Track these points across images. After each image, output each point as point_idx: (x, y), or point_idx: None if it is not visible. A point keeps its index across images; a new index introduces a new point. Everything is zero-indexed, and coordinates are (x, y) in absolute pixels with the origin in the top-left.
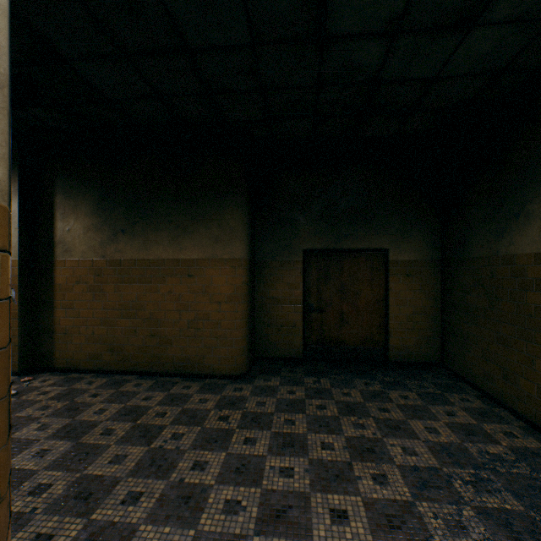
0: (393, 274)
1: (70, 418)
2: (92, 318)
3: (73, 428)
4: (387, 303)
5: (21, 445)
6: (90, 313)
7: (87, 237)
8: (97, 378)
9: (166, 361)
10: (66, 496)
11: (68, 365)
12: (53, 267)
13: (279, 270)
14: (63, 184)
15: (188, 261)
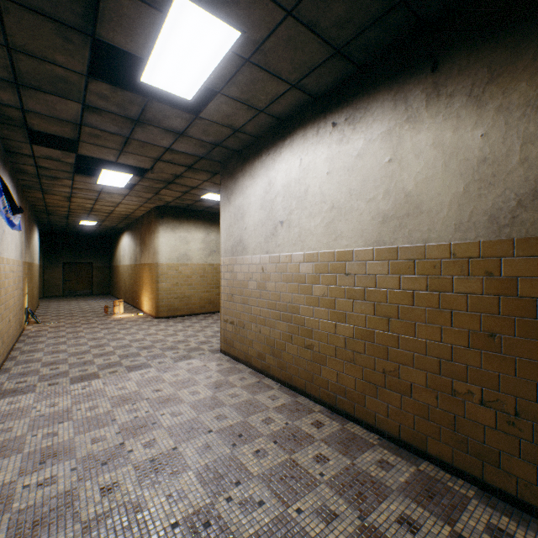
0: (95, 269)
1: None
2: None
3: None
4: (93, 278)
5: None
6: None
7: None
8: None
9: None
10: None
11: None
12: None
13: (54, 268)
14: None
15: None
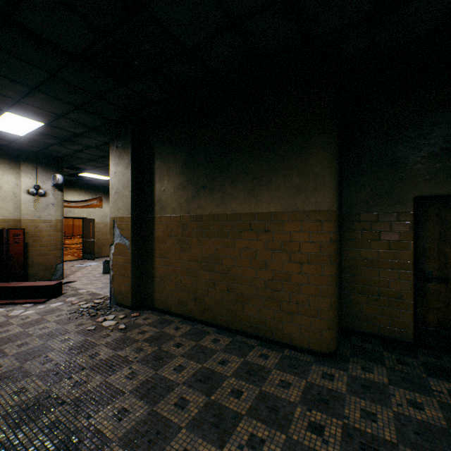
0: None
1: (153, 370)
2: (180, 268)
3: (153, 386)
4: None
5: (110, 393)
6: (178, 263)
7: (176, 195)
8: (183, 324)
9: (241, 319)
10: None
11: (163, 307)
12: (153, 222)
13: (375, 224)
14: (160, 151)
15: (264, 215)
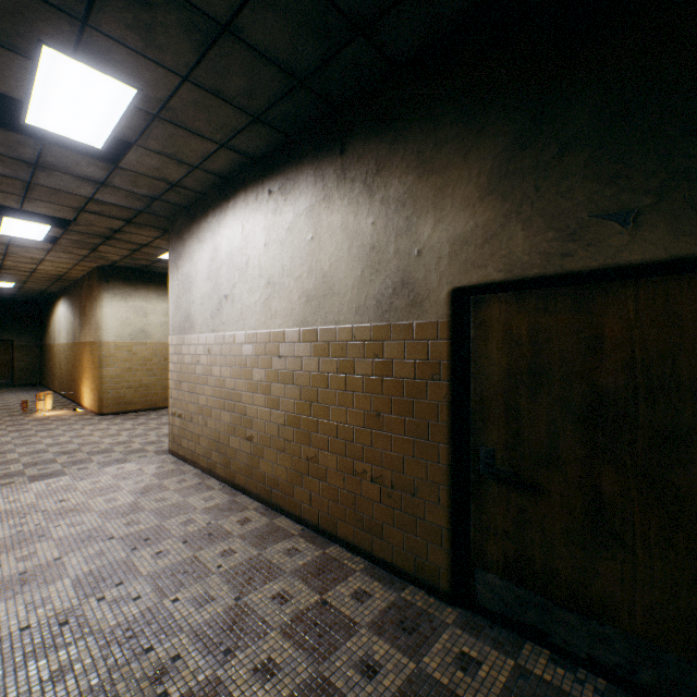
0: (18, 350)
1: None
2: None
3: None
4: (15, 361)
5: None
6: None
7: None
8: None
9: None
10: None
11: None
12: None
13: None
14: None
15: None
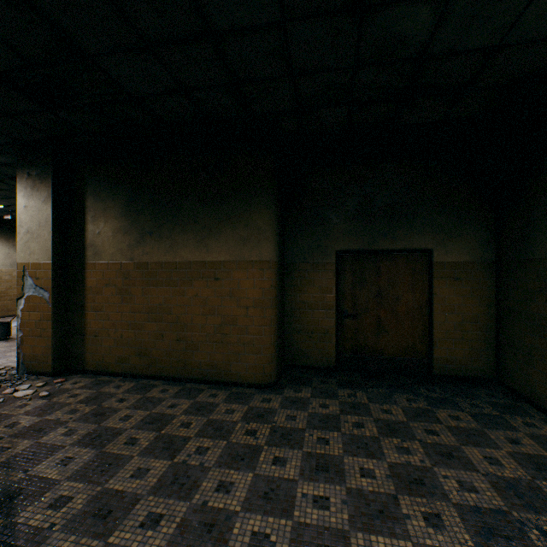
0: (438, 277)
1: (96, 424)
2: (121, 321)
3: (98, 435)
4: (431, 309)
5: (47, 450)
6: (118, 316)
7: (116, 239)
8: (125, 382)
9: (192, 367)
10: (85, 512)
11: (98, 368)
12: (84, 270)
13: (310, 272)
14: (94, 187)
15: (214, 264)
